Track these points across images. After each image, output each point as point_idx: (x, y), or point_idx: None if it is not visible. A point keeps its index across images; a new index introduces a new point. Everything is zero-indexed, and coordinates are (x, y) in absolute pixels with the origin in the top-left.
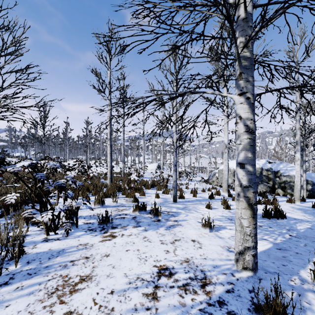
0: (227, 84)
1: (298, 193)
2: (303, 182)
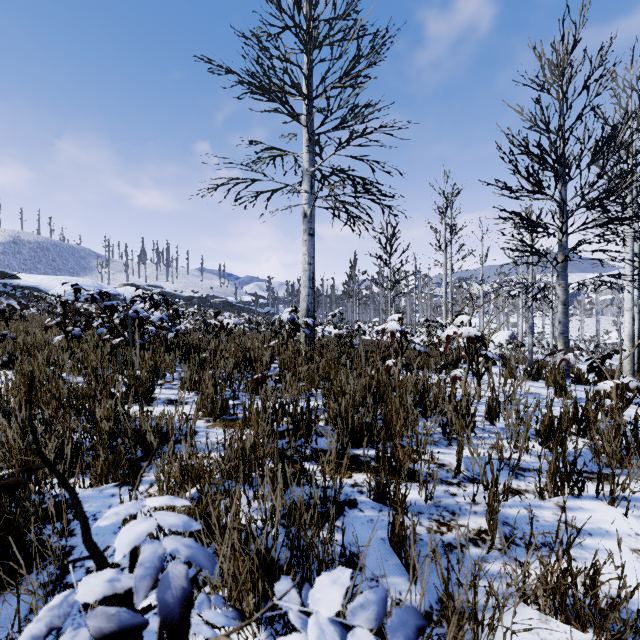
0: None
1: None
2: None
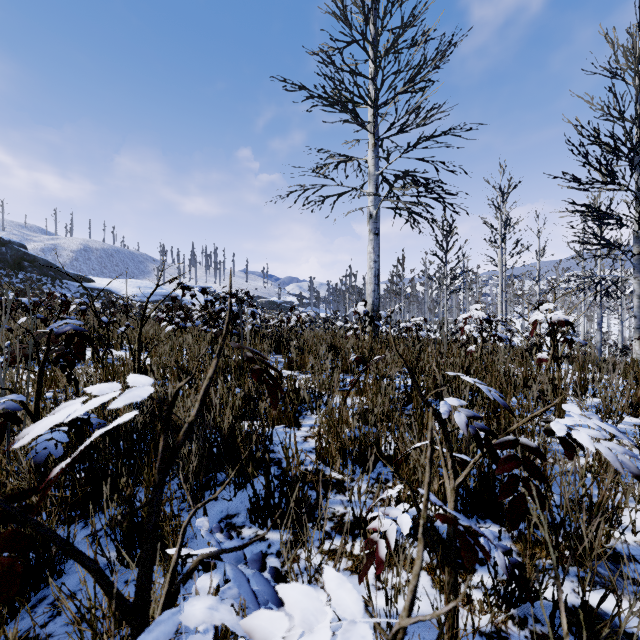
0: None
1: None
2: None
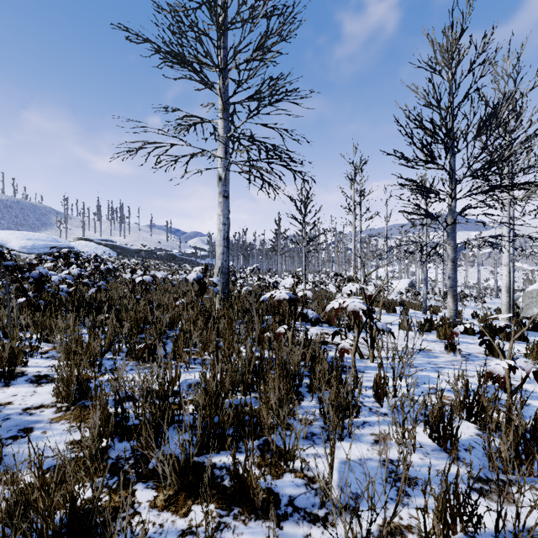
0: None
1: None
2: None
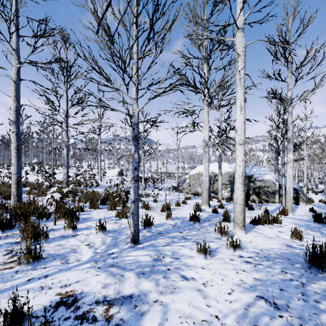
0: (209, 59)
1: (291, 203)
2: (282, 187)
